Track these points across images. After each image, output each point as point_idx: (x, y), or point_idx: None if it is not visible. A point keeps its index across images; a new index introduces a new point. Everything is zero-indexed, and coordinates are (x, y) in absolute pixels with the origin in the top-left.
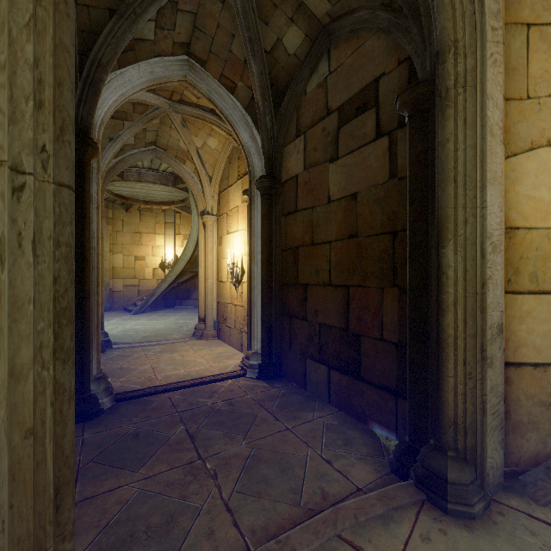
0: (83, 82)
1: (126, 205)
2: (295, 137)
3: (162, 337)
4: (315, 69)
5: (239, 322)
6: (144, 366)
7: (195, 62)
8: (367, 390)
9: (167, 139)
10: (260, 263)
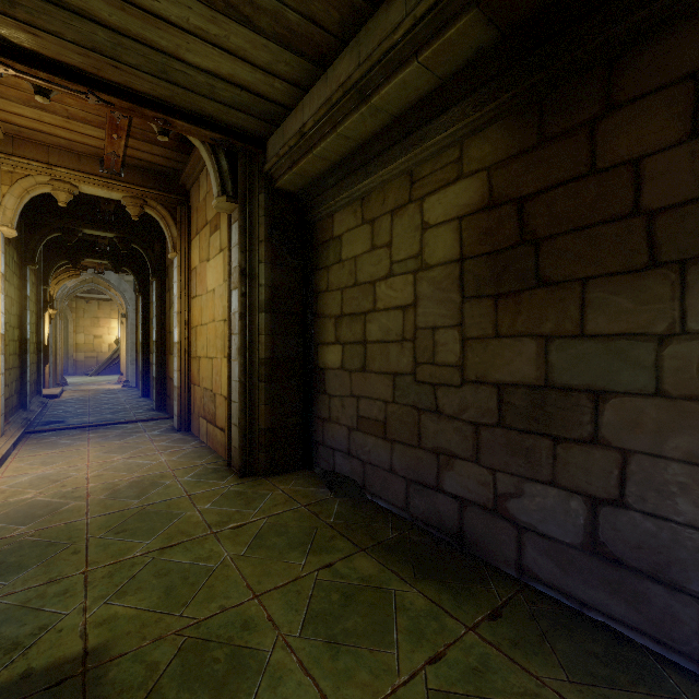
0: None
1: None
2: None
3: None
4: None
5: None
6: None
7: None
8: None
9: None
10: None
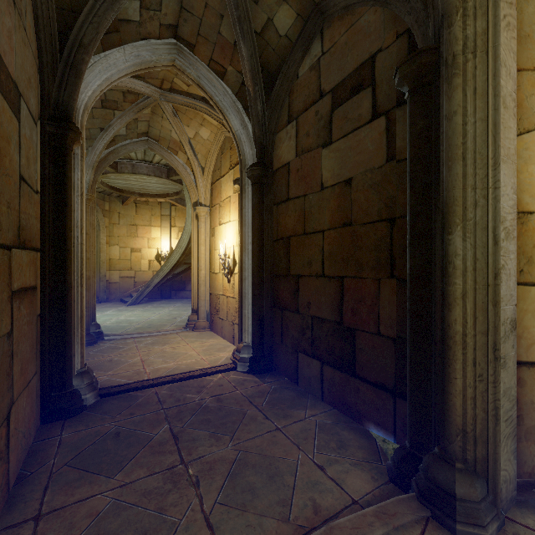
0: (63, 63)
1: (122, 198)
2: (287, 123)
3: (154, 329)
4: (307, 51)
5: (231, 314)
6: (133, 358)
7: (183, 46)
8: (362, 388)
9: (159, 129)
10: (251, 254)
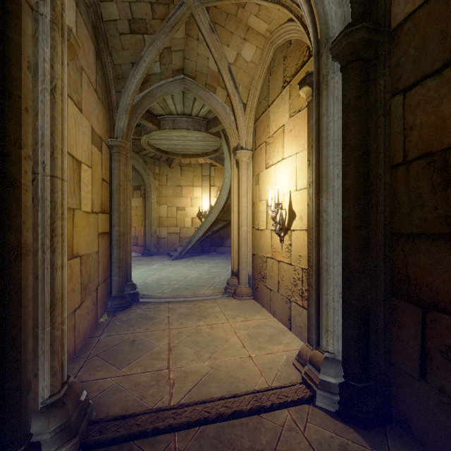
0: None
1: (169, 162)
2: None
3: (191, 292)
4: None
5: (285, 286)
6: (159, 342)
7: None
8: None
9: (195, 60)
10: (339, 195)
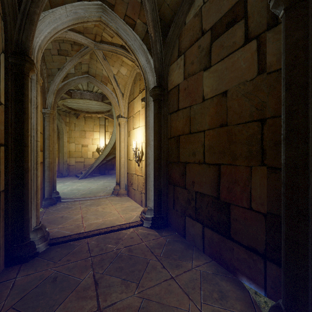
0: (21, 14)
1: (76, 114)
2: (177, 57)
3: (93, 195)
4: (192, 4)
5: (140, 186)
6: (77, 215)
7: (106, 6)
8: (236, 248)
9: (95, 69)
10: (153, 148)
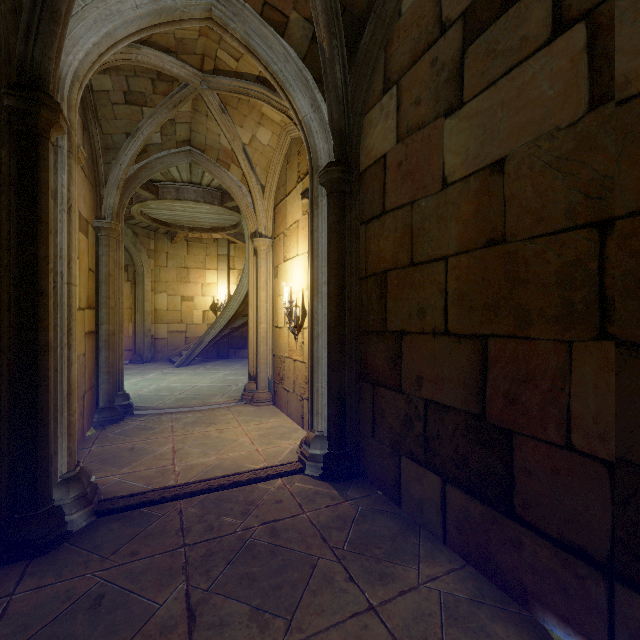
0: None
1: (171, 234)
2: (382, 93)
3: (200, 401)
4: None
5: (299, 384)
6: (163, 446)
7: None
8: (529, 542)
9: (204, 134)
10: (326, 299)
